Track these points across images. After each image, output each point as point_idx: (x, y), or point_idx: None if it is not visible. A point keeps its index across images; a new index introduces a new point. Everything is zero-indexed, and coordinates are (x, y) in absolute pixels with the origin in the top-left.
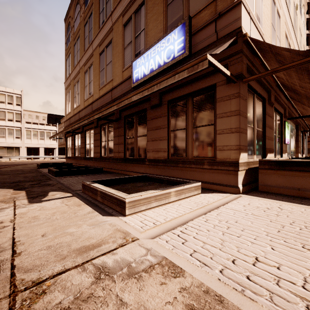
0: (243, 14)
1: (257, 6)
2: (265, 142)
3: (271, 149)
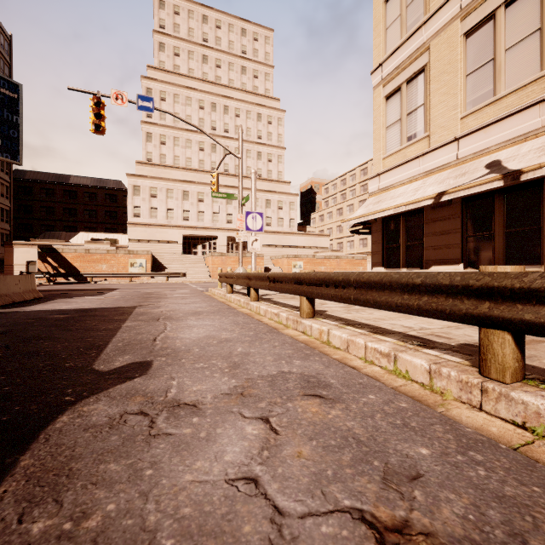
0: (370, 185)
1: (411, 127)
2: (424, 253)
3: (445, 260)
